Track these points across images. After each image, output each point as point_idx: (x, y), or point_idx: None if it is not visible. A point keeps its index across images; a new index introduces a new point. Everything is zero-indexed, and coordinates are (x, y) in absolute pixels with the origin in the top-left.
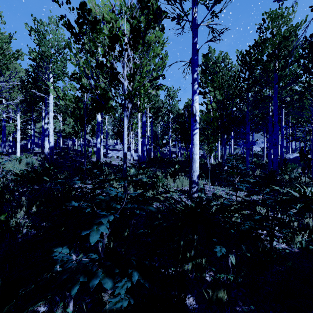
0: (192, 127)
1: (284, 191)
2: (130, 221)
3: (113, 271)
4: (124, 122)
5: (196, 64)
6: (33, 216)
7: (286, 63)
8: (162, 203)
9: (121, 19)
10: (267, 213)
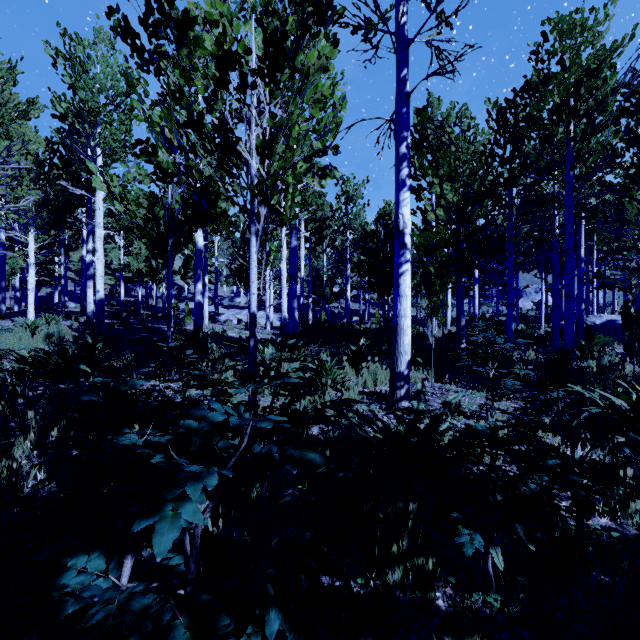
0: (396, 260)
1: (595, 397)
2: None
3: (215, 622)
4: (252, 247)
5: (405, 125)
6: (51, 453)
7: (593, 126)
8: None
9: (244, 22)
10: (571, 451)
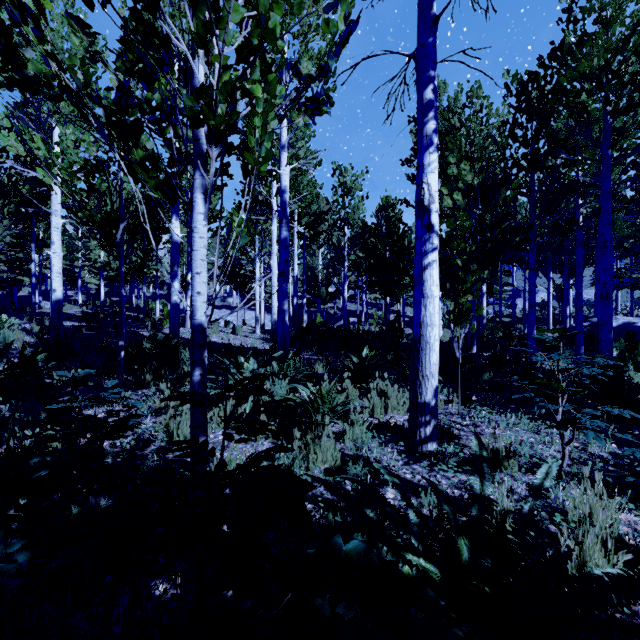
0: (419, 247)
1: None
2: None
3: None
4: (196, 214)
5: (431, 60)
6: None
7: None
8: None
9: None
10: None
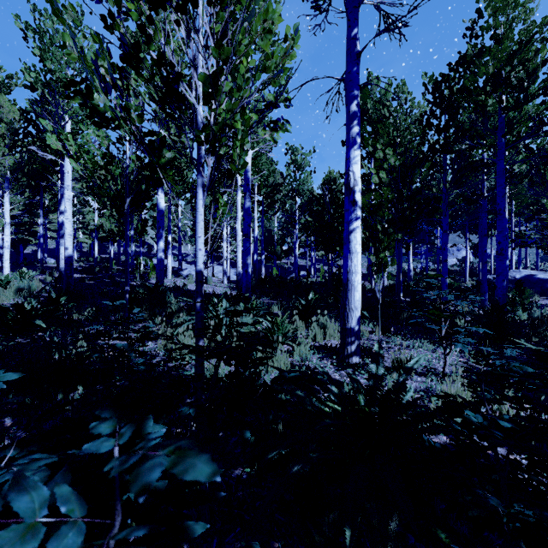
0: (347, 217)
1: None
2: None
3: None
4: (198, 200)
5: (355, 83)
6: None
7: (525, 95)
8: None
9: None
10: None
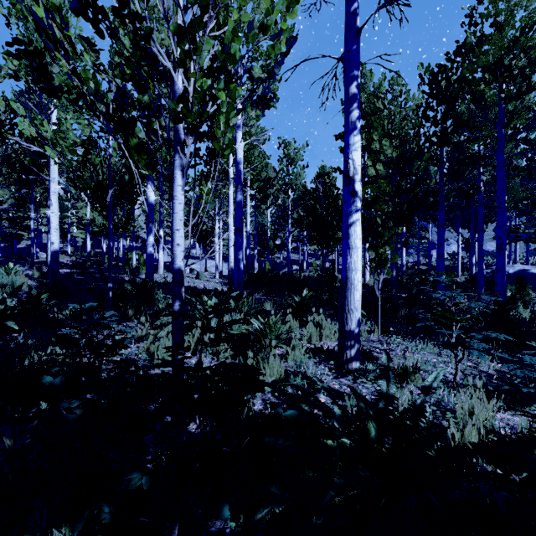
0: (346, 209)
1: None
2: (167, 531)
3: None
4: (176, 186)
5: (355, 63)
6: None
7: (528, 83)
8: (277, 394)
9: None
10: None
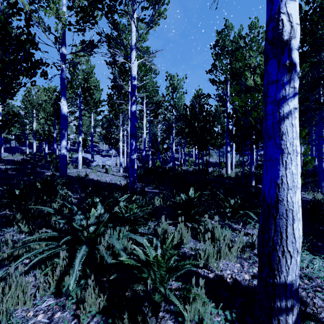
0: (275, 92)
1: None
2: None
3: None
4: None
5: None
6: None
7: None
8: None
9: None
10: None
